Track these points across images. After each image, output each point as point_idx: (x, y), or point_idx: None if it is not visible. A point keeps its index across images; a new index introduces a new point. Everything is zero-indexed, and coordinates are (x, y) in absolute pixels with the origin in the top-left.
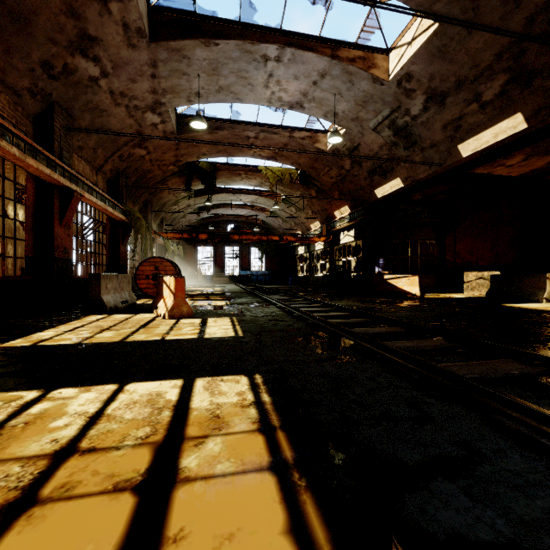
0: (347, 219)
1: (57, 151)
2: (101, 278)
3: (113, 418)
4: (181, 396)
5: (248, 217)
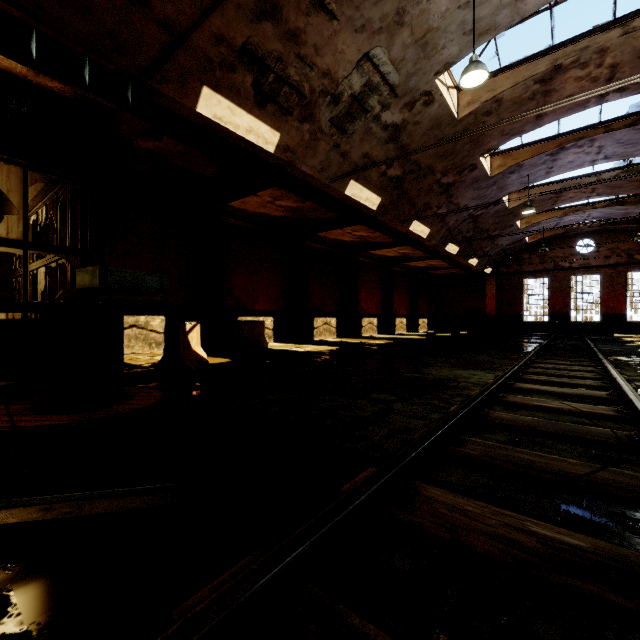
0: None
1: None
2: None
3: None
4: None
5: None
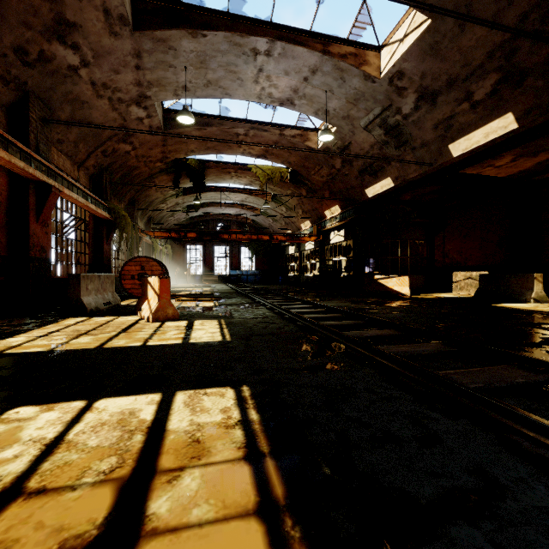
0: (338, 219)
1: (33, 144)
2: (81, 278)
3: (73, 446)
4: (158, 415)
5: (238, 216)
